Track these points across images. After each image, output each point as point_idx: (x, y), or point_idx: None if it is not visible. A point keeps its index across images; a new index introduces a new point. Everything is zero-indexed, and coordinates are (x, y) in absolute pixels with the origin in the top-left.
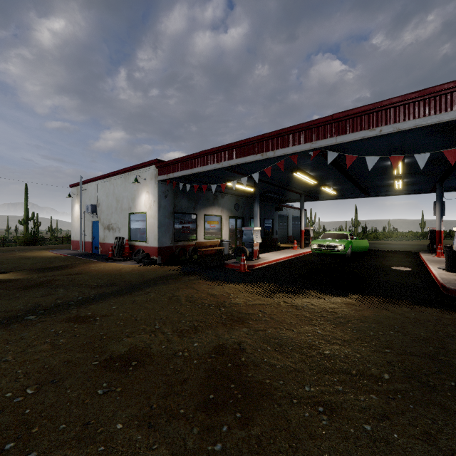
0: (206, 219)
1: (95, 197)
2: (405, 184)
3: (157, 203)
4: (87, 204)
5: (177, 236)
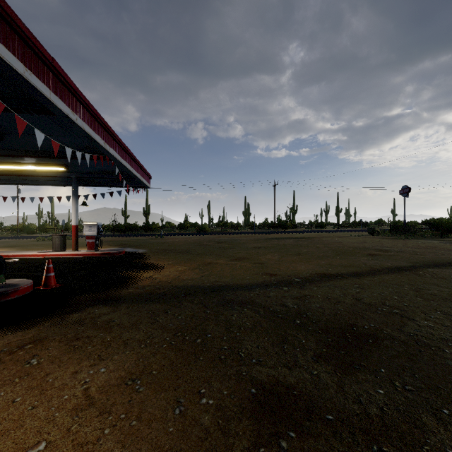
0: None
1: None
2: None
3: None
4: None
5: None
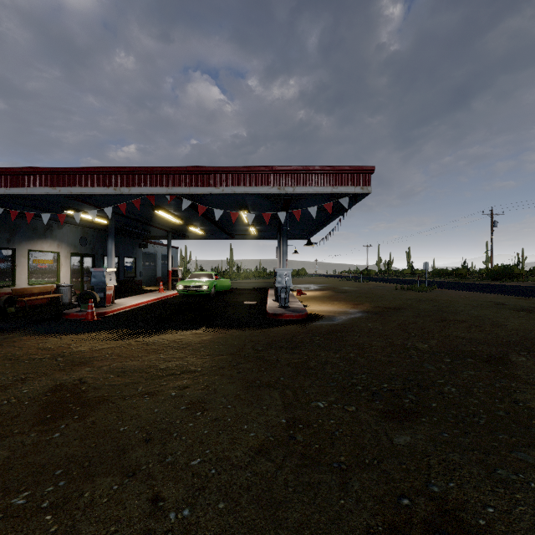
0: (31, 257)
1: None
2: (259, 230)
3: None
4: None
5: None
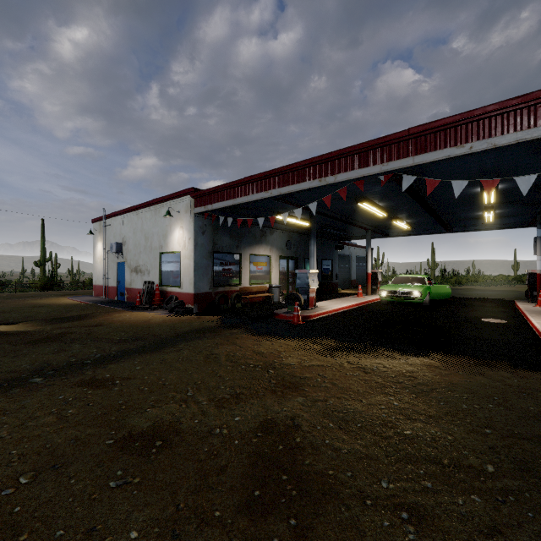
0: (251, 260)
1: (121, 234)
2: (497, 216)
3: (193, 240)
4: (111, 242)
5: (216, 280)
